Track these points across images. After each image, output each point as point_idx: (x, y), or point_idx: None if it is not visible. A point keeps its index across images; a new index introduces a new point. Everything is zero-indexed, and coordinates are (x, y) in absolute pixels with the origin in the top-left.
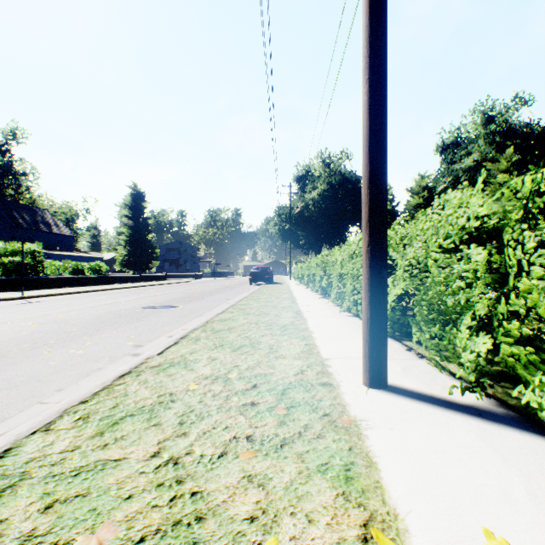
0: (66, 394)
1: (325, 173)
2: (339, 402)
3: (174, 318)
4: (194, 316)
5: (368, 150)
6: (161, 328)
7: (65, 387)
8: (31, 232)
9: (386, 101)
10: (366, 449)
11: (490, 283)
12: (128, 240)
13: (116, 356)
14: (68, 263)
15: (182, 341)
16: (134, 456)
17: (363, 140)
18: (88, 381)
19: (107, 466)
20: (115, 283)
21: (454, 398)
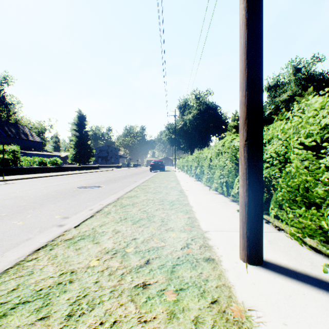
0: None
1: (197, 103)
2: (224, 283)
3: (97, 195)
4: (111, 193)
5: (246, 57)
6: (86, 202)
7: None
8: (16, 139)
9: (261, 14)
10: None
11: None
12: (75, 144)
13: (45, 227)
14: (36, 158)
15: (97, 214)
16: None
17: (241, 50)
18: (13, 252)
19: None
20: (66, 171)
21: (327, 277)
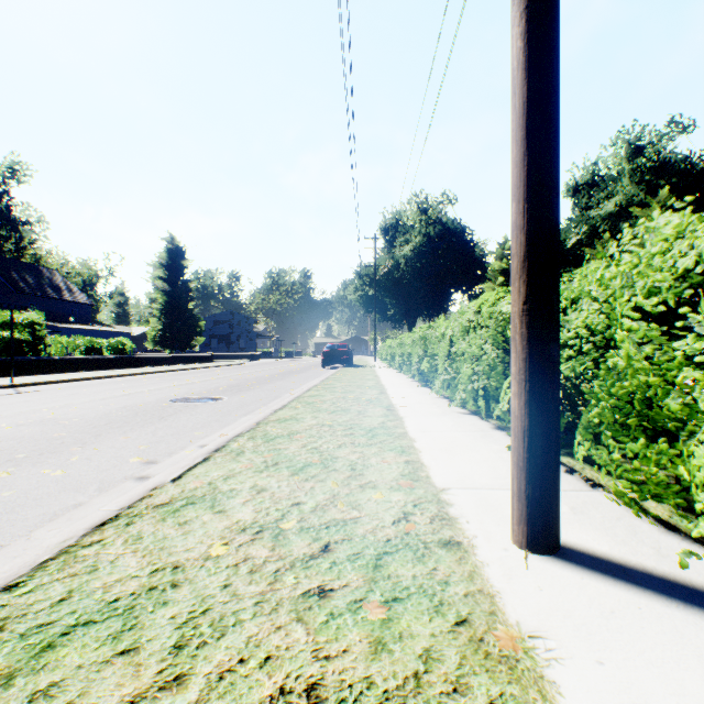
0: (1, 559)
1: (421, 222)
2: (481, 587)
3: (213, 416)
4: (242, 413)
5: (525, 134)
6: (191, 432)
7: (6, 542)
8: (36, 298)
9: (556, 48)
10: None
11: None
12: (163, 310)
13: (110, 481)
14: (79, 339)
15: (216, 455)
16: None
17: (514, 119)
18: (49, 531)
19: None
20: (143, 365)
21: (687, 576)
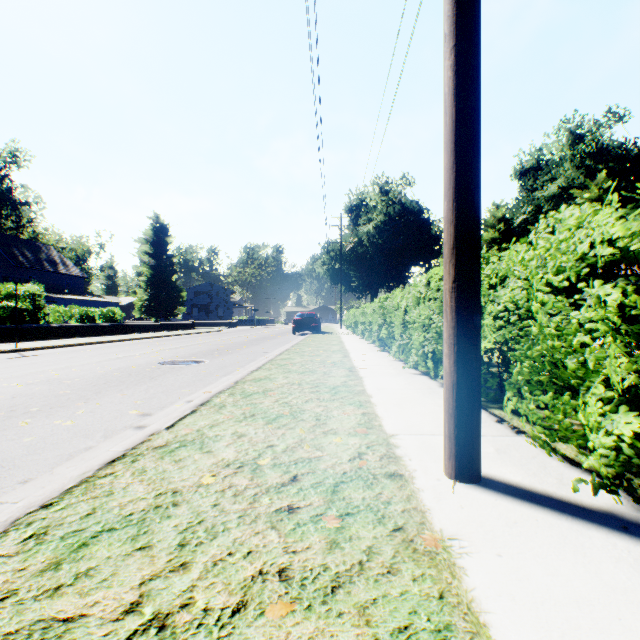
0: (32, 489)
1: (382, 202)
2: (415, 506)
3: (196, 376)
4: (222, 374)
5: (454, 146)
6: (179, 390)
7: (34, 476)
8: (34, 271)
9: (479, 78)
10: (466, 596)
11: (633, 333)
12: (149, 282)
13: (113, 429)
14: (75, 309)
15: (202, 408)
16: (96, 613)
17: (446, 134)
18: (68, 468)
19: (49, 633)
20: (132, 332)
21: (579, 498)
